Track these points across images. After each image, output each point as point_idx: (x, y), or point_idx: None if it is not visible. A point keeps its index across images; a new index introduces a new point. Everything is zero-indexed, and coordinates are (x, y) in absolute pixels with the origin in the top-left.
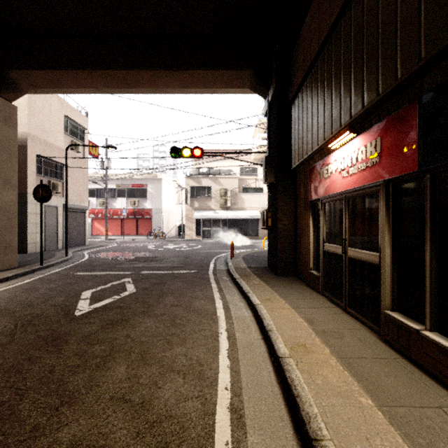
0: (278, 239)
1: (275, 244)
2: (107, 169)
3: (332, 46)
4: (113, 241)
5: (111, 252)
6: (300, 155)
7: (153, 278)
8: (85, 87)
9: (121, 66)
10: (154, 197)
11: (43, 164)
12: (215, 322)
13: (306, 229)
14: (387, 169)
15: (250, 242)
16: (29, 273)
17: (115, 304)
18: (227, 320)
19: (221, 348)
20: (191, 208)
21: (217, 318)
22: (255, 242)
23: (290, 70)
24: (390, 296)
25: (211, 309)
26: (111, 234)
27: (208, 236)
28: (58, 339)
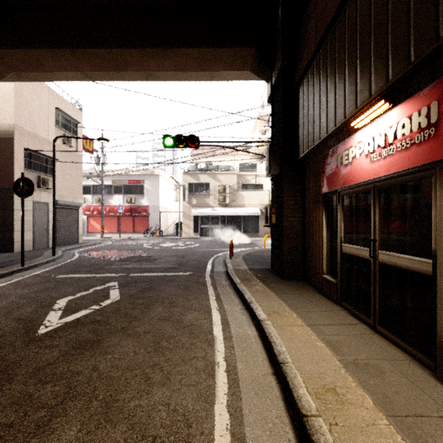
0: (284, 237)
1: (280, 244)
2: (103, 165)
3: None
4: (109, 238)
5: (104, 251)
6: (311, 141)
7: (143, 282)
8: (69, 69)
9: (107, 43)
10: (151, 193)
11: (32, 158)
12: (211, 345)
13: (317, 227)
14: None
15: (249, 240)
16: (6, 275)
17: (91, 317)
18: (225, 343)
19: (218, 390)
20: (189, 205)
21: (213, 339)
22: (254, 240)
23: (298, 45)
24: None
25: (207, 325)
26: (107, 232)
27: (206, 234)
28: (1, 373)
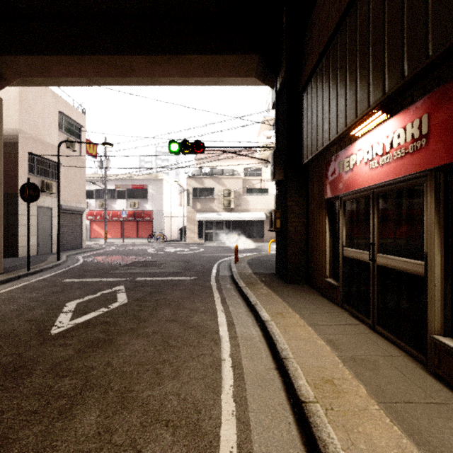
0: (288, 242)
1: (284, 248)
2: (106, 169)
3: (357, 13)
4: (112, 244)
5: (108, 256)
6: (314, 148)
7: (149, 286)
8: (75, 75)
9: (113, 50)
10: (155, 198)
11: (36, 163)
12: (217, 343)
13: (320, 232)
14: (439, 153)
15: (254, 245)
16: (13, 280)
17: (100, 318)
18: (231, 341)
19: (224, 383)
20: (193, 210)
21: (219, 338)
22: (259, 245)
23: (302, 53)
24: (442, 317)
25: (213, 326)
26: (110, 237)
27: (211, 239)
28: (21, 368)
